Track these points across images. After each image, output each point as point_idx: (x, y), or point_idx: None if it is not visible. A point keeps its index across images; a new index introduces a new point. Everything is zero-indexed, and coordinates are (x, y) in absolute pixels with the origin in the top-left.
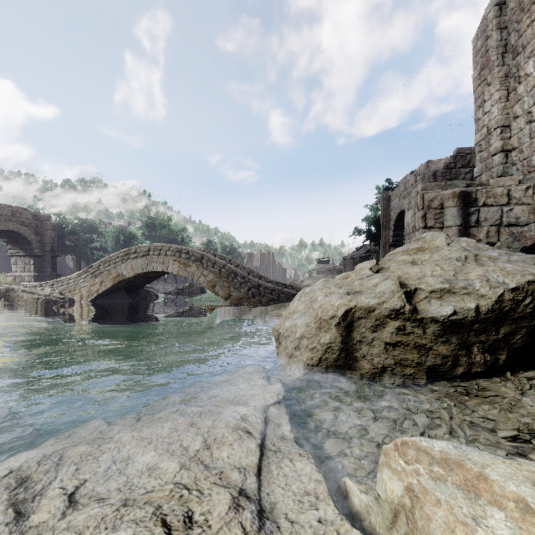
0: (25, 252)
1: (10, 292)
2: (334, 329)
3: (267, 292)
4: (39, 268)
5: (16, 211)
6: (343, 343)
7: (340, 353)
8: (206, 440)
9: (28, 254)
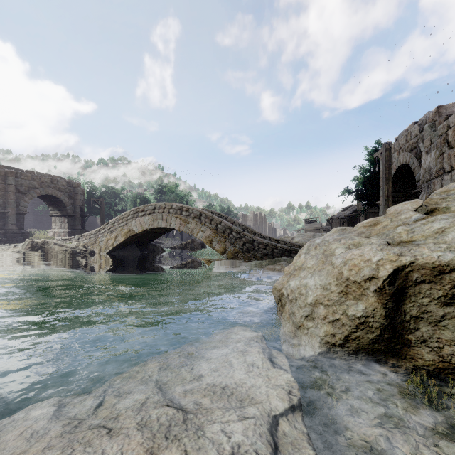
0: (61, 213)
1: (45, 245)
2: (373, 297)
3: (261, 247)
4: (72, 226)
5: (54, 179)
6: (388, 319)
7: (382, 332)
8: None
9: (64, 214)
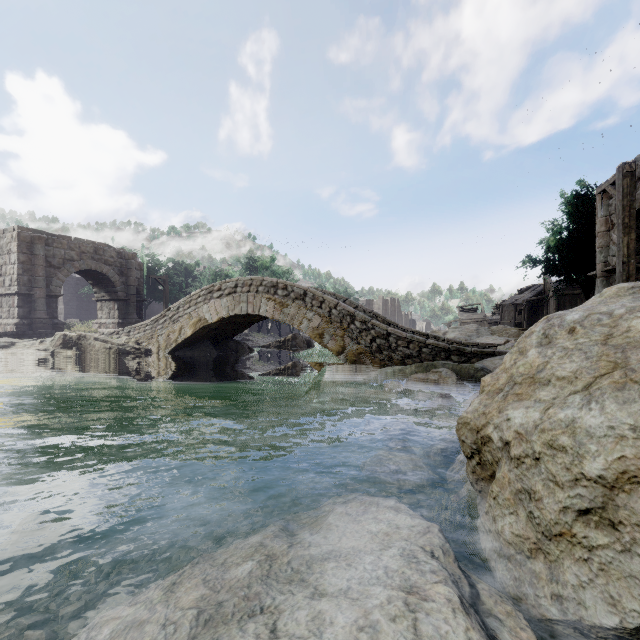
0: (110, 296)
1: (82, 340)
2: None
3: (400, 344)
4: (124, 314)
5: (99, 248)
6: None
7: None
8: None
9: (113, 298)
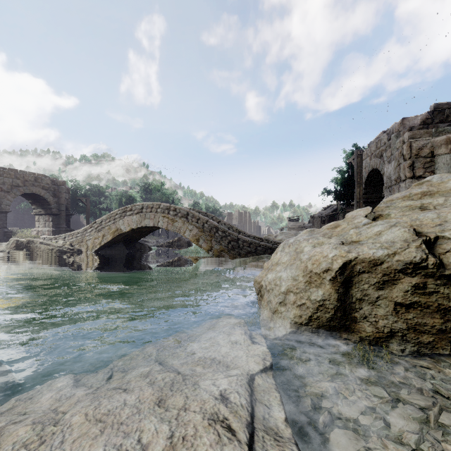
0: (45, 211)
1: (30, 244)
2: (329, 285)
3: (245, 245)
4: (56, 224)
5: (38, 178)
6: (340, 301)
7: (335, 312)
8: (173, 437)
9: (48, 213)
